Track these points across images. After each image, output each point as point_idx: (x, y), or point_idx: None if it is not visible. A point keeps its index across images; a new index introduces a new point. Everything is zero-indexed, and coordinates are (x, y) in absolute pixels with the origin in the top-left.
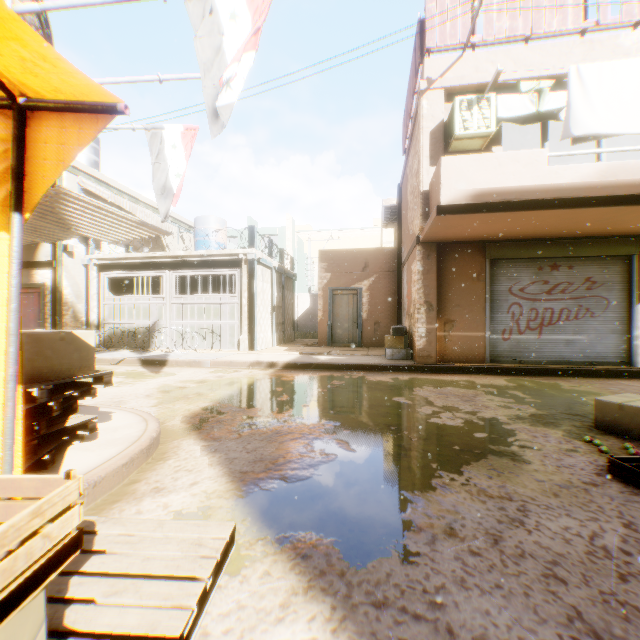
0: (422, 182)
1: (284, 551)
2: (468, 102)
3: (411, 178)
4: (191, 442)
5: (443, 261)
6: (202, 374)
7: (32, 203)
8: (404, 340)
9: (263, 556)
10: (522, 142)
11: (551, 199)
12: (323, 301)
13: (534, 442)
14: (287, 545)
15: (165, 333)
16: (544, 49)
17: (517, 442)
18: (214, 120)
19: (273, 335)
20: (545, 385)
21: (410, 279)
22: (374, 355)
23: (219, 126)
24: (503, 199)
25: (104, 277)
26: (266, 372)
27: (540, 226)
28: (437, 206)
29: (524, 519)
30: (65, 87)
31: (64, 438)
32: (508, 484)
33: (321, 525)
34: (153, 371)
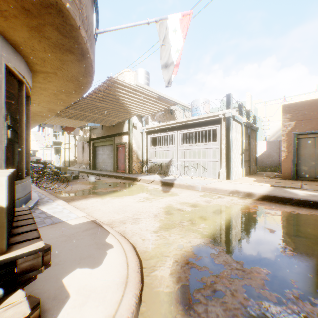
0: None
1: None
2: None
3: None
4: None
5: None
6: (195, 197)
7: None
8: None
9: None
10: None
11: None
12: (286, 144)
13: None
14: None
15: (175, 166)
16: None
17: None
18: None
19: (242, 169)
20: None
21: None
22: None
23: None
24: None
25: (148, 137)
26: (245, 201)
27: None
28: None
29: None
30: None
31: None
32: None
33: None
34: (166, 190)
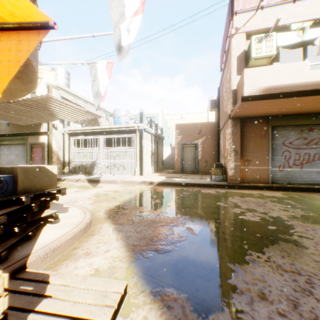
0: (232, 84)
1: (156, 301)
2: (259, 38)
3: (225, 83)
4: (107, 225)
5: (244, 128)
6: (116, 187)
7: (2, 88)
8: (221, 171)
9: (143, 304)
10: (289, 60)
11: (311, 90)
12: (177, 150)
13: (307, 233)
14: (158, 297)
15: (99, 166)
16: (305, 5)
17: (296, 233)
18: (119, 52)
19: (152, 167)
20: (306, 197)
21: (225, 138)
22: (205, 178)
23: (122, 55)
24: (281, 91)
25: (71, 139)
26: (148, 187)
27: (303, 106)
28: (242, 97)
29: (311, 289)
30: (15, 10)
31: (41, 222)
32: (295, 262)
33: (178, 284)
34: (93, 185)
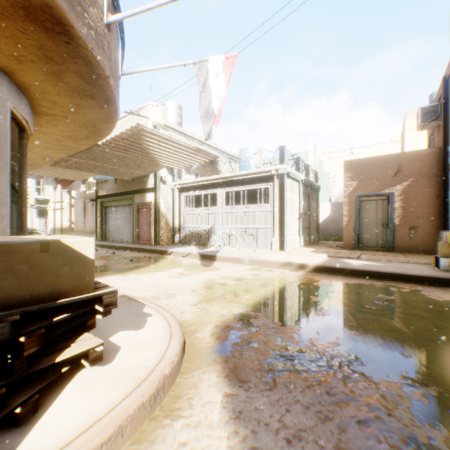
0: None
1: None
2: None
3: None
4: (212, 380)
5: None
6: (241, 271)
7: None
8: None
9: None
10: None
11: None
12: (348, 207)
13: None
14: None
15: (218, 234)
16: None
17: None
18: None
19: (300, 238)
20: None
21: None
22: (416, 263)
23: None
24: None
25: (182, 196)
26: (297, 274)
27: None
28: None
29: None
30: None
31: (62, 369)
32: None
33: None
34: (206, 264)
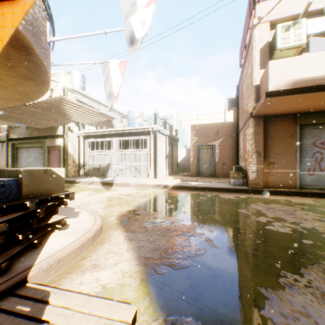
0: (254, 80)
1: None
2: (286, 27)
3: (246, 80)
4: (118, 232)
5: (267, 127)
6: (129, 190)
7: None
8: (241, 174)
9: None
10: (320, 51)
11: None
12: (193, 152)
13: None
14: None
15: (113, 169)
16: None
17: None
18: (131, 45)
19: (166, 170)
20: None
21: (245, 138)
22: (223, 182)
23: (134, 49)
24: (313, 84)
25: (86, 142)
26: (162, 190)
27: None
28: (266, 92)
29: None
30: None
31: (48, 229)
32: None
33: (198, 312)
34: (106, 188)
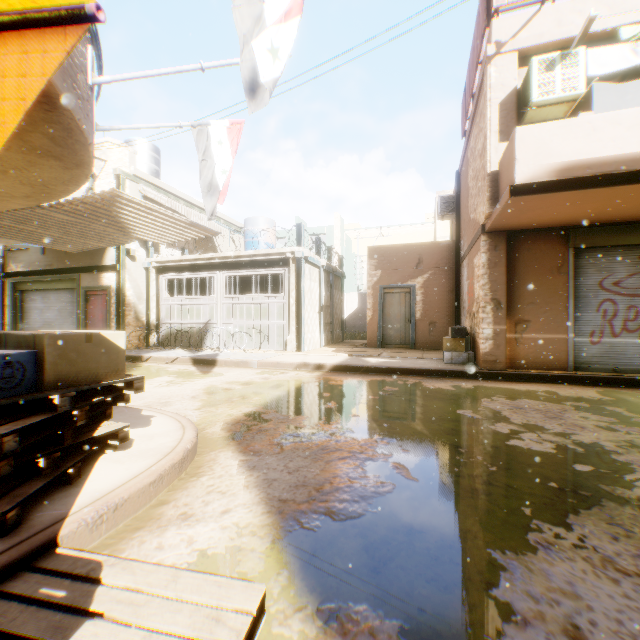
0: (489, 162)
1: (329, 635)
2: (548, 62)
3: (473, 161)
4: (229, 455)
5: (513, 252)
6: (248, 375)
7: None
8: (465, 342)
9: None
10: (613, 108)
11: None
12: (373, 300)
13: None
14: (333, 625)
15: (216, 333)
16: None
17: (639, 482)
18: (253, 96)
19: (321, 335)
20: None
21: (472, 274)
22: (430, 358)
23: (258, 102)
24: (598, 172)
25: (161, 279)
26: (313, 375)
27: None
28: (510, 186)
29: None
30: None
31: (93, 448)
32: None
33: (379, 595)
34: (202, 371)
